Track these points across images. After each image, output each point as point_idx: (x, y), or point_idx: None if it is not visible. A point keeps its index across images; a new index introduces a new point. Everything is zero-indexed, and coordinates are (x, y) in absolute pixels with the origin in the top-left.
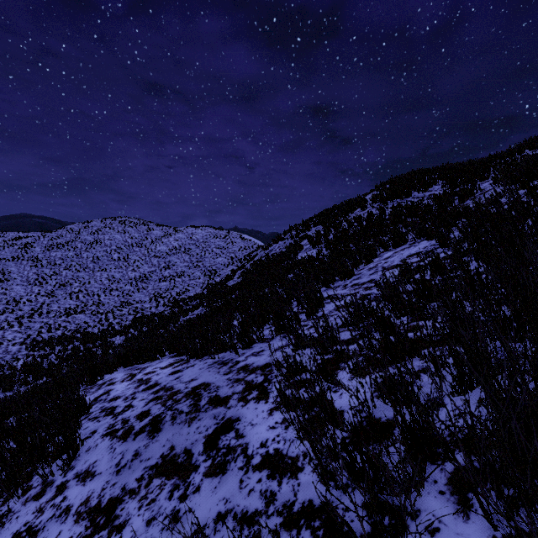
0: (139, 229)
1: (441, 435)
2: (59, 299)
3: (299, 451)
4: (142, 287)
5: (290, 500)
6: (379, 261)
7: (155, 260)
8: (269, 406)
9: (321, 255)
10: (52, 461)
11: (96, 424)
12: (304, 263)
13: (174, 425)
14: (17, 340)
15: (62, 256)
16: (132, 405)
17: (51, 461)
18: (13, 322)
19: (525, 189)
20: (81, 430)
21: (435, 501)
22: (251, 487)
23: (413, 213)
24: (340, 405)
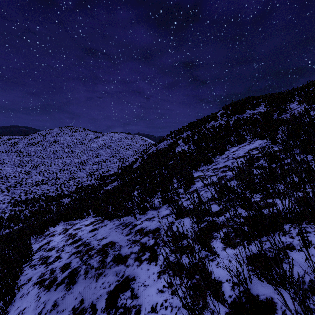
0: (81, 134)
1: None
2: (32, 176)
3: None
4: (82, 168)
5: None
6: (229, 153)
7: (90, 152)
8: (158, 268)
9: (190, 149)
10: None
11: (33, 271)
12: (180, 154)
13: (86, 279)
14: (6, 201)
15: (35, 150)
16: (60, 257)
17: None
18: (4, 189)
19: None
20: (22, 276)
21: None
22: None
23: (247, 123)
24: (218, 275)
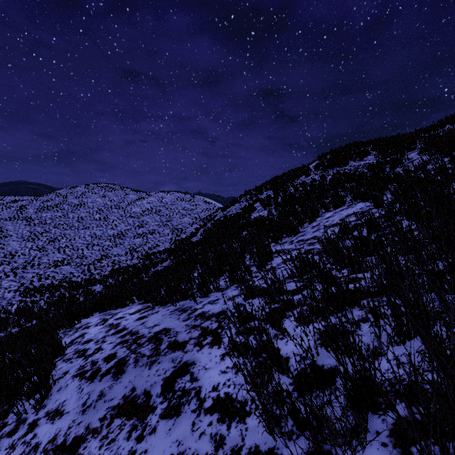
0: (117, 194)
1: (382, 384)
2: (48, 253)
3: (248, 396)
4: (119, 242)
5: (238, 445)
6: (321, 220)
7: (131, 219)
8: (221, 351)
9: (271, 216)
10: (27, 399)
11: (69, 365)
12: (257, 222)
13: (136, 368)
14: (12, 288)
15: (52, 217)
16: (101, 348)
17: (26, 399)
18: (9, 272)
19: (449, 157)
20: (55, 371)
21: (377, 453)
22: (202, 430)
23: (350, 179)
24: (286, 352)
